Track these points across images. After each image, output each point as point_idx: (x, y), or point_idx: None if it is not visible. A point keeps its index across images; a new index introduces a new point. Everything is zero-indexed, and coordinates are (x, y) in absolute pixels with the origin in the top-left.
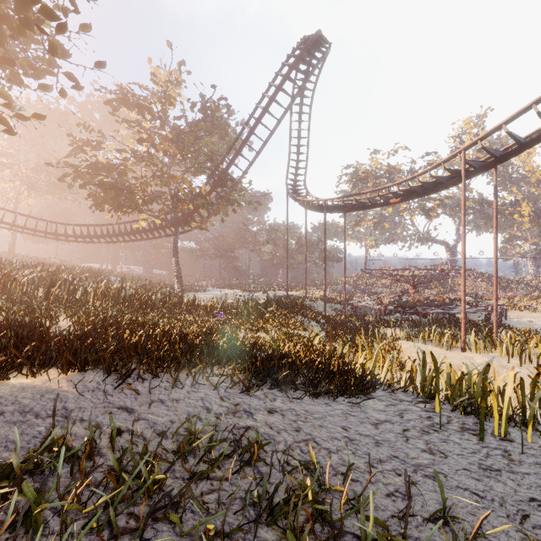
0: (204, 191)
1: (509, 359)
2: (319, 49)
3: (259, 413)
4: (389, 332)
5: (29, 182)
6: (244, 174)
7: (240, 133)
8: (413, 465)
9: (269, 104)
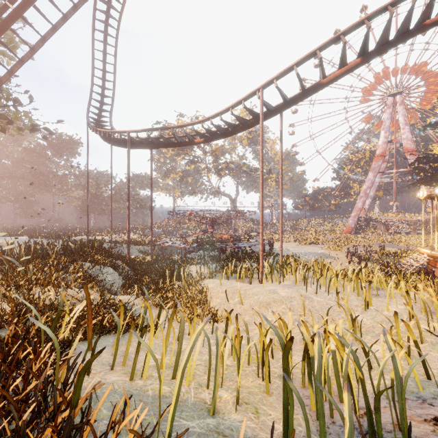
0: None
1: (306, 288)
2: None
3: None
4: (194, 270)
5: None
6: (10, 74)
7: None
8: None
9: None
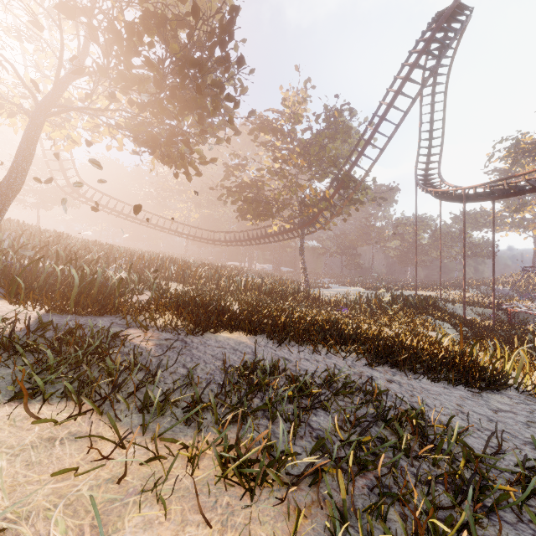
0: (328, 195)
1: None
2: (456, 21)
3: (379, 380)
4: None
5: (196, 202)
6: (367, 173)
7: (363, 134)
8: (525, 441)
9: (394, 99)
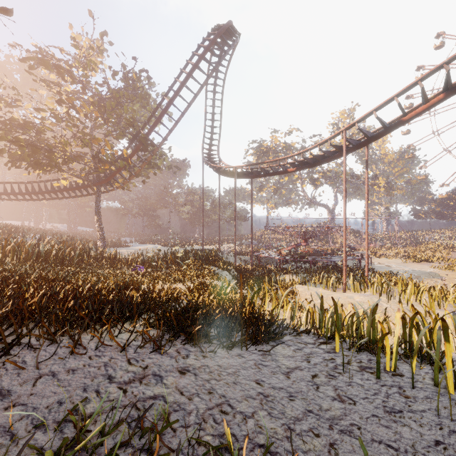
0: (126, 154)
1: (379, 297)
2: (231, 37)
3: (169, 376)
4: (287, 278)
5: None
6: (164, 140)
7: (160, 103)
8: (328, 419)
9: (186, 79)
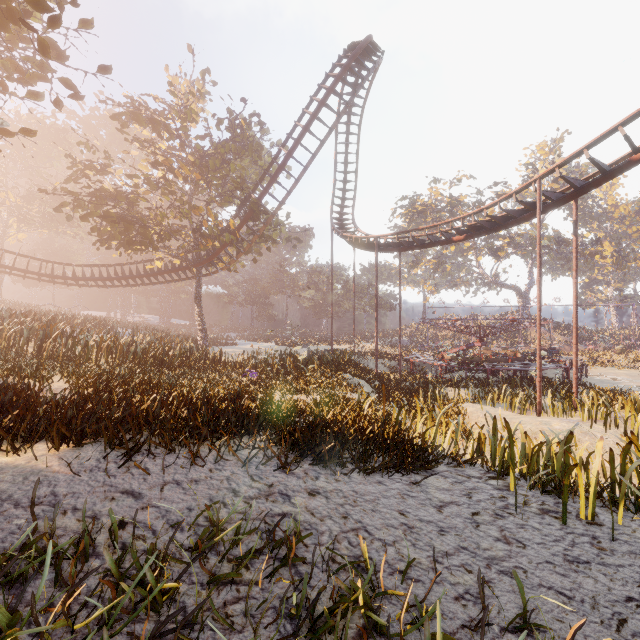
0: (233, 225)
1: (592, 424)
2: (370, 58)
3: (297, 496)
4: (452, 393)
5: (19, 212)
6: (281, 205)
7: (276, 157)
8: (486, 558)
9: (310, 122)
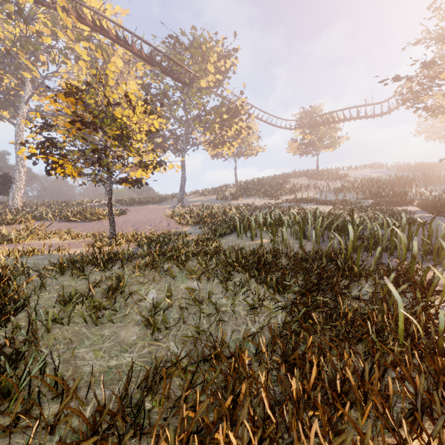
0: None
1: None
2: None
3: None
4: None
5: None
6: None
7: None
8: None
9: None
